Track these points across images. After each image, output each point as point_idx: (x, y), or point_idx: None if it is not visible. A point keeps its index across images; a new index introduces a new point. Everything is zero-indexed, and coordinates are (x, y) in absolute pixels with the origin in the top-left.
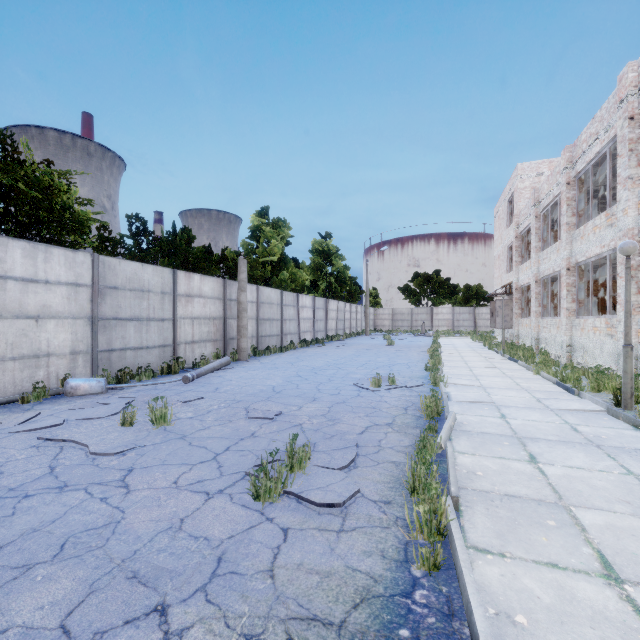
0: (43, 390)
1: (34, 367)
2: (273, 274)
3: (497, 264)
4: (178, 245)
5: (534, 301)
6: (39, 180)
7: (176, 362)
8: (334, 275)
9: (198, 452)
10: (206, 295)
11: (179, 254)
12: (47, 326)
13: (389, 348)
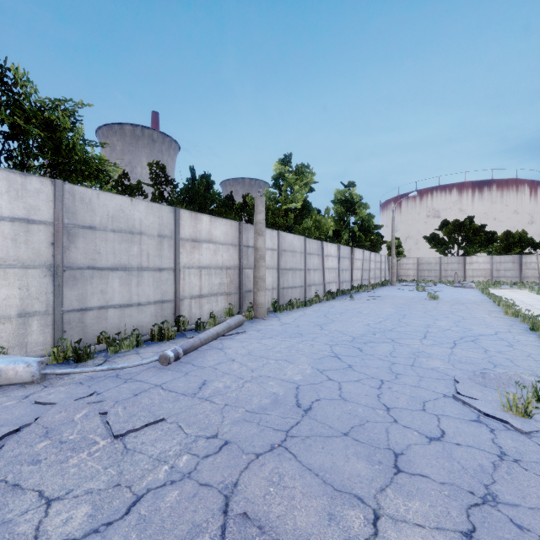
0: None
1: None
2: (296, 222)
3: None
4: (196, 191)
5: None
6: (34, 112)
7: (176, 322)
8: (357, 224)
9: None
10: (217, 240)
11: (198, 200)
12: None
13: (436, 304)
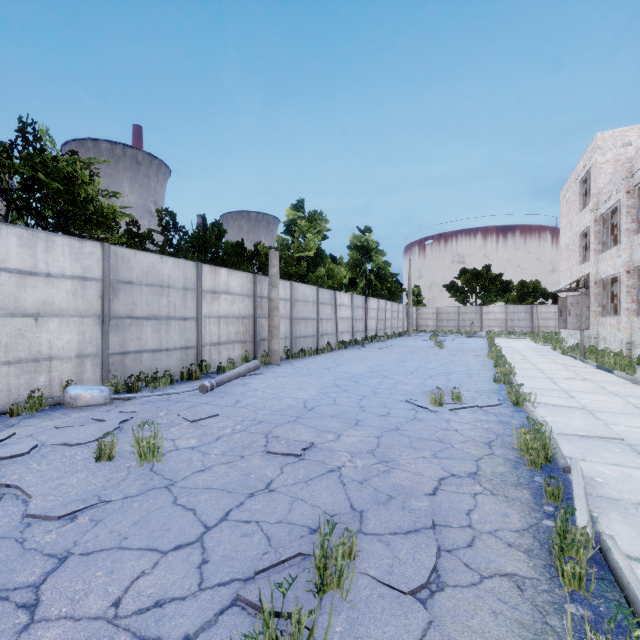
0: (39, 400)
1: (33, 372)
2: (309, 270)
3: (565, 255)
4: (208, 240)
5: (625, 296)
6: (58, 169)
7: (199, 366)
8: (374, 272)
9: (180, 521)
10: (234, 292)
11: (209, 249)
12: (49, 325)
13: (438, 351)
